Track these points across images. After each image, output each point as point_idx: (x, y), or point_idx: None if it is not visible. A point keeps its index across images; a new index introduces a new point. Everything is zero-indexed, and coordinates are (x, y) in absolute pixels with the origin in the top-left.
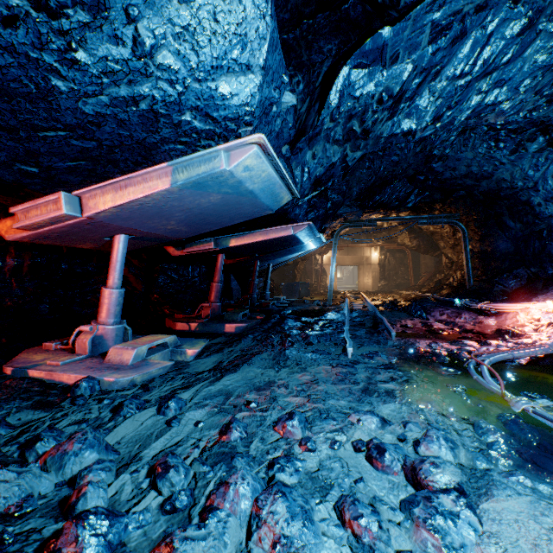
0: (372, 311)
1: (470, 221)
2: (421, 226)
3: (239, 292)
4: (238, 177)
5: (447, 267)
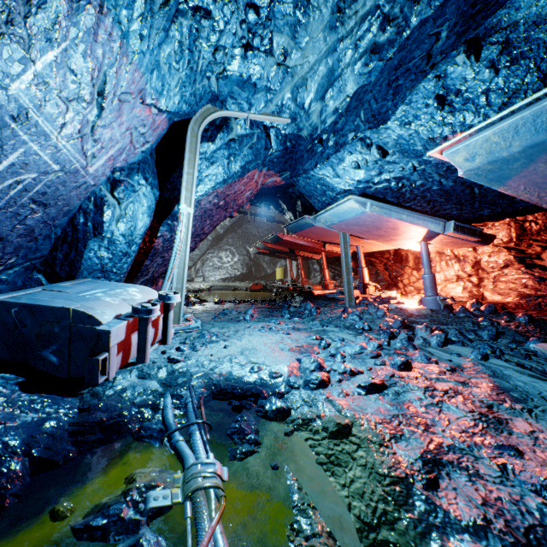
0: None
1: None
2: None
3: None
4: (480, 165)
5: None
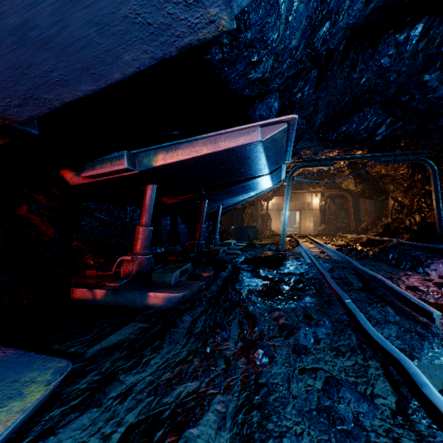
0: (341, 260)
1: (442, 158)
2: (370, 170)
3: (187, 236)
4: None
5: (396, 211)
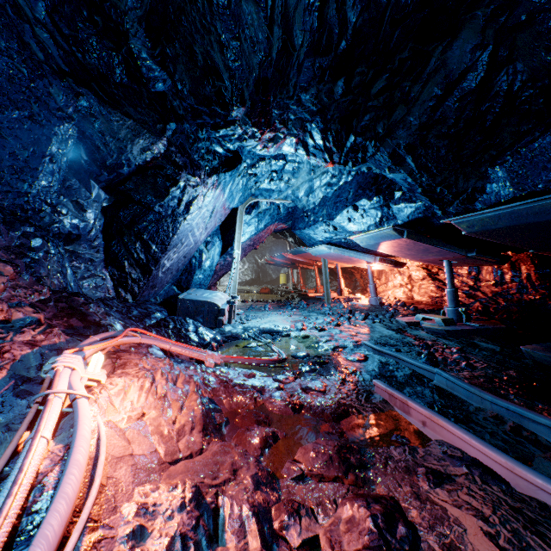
0: None
1: None
2: None
3: None
4: (365, 245)
5: None
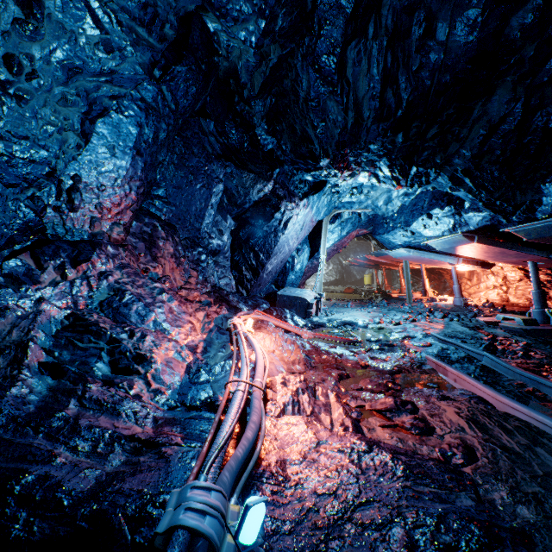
0: None
1: None
2: None
3: None
4: (441, 249)
5: None
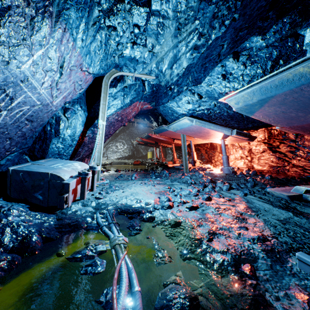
0: None
1: None
2: None
3: None
4: (241, 106)
5: None
